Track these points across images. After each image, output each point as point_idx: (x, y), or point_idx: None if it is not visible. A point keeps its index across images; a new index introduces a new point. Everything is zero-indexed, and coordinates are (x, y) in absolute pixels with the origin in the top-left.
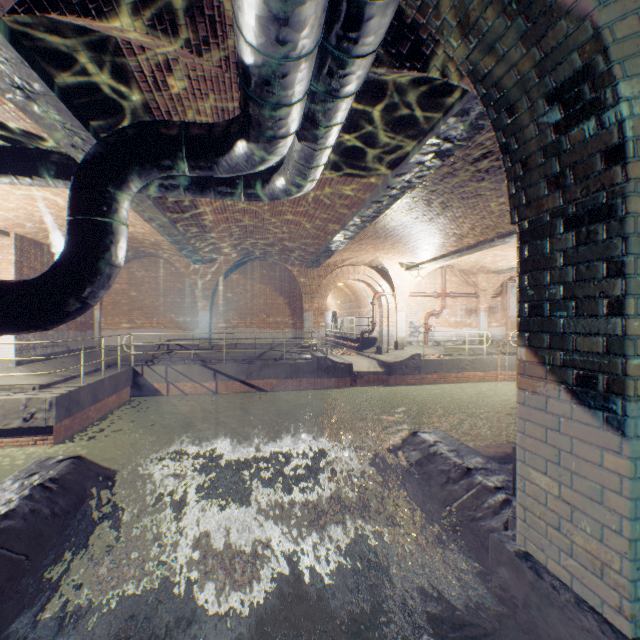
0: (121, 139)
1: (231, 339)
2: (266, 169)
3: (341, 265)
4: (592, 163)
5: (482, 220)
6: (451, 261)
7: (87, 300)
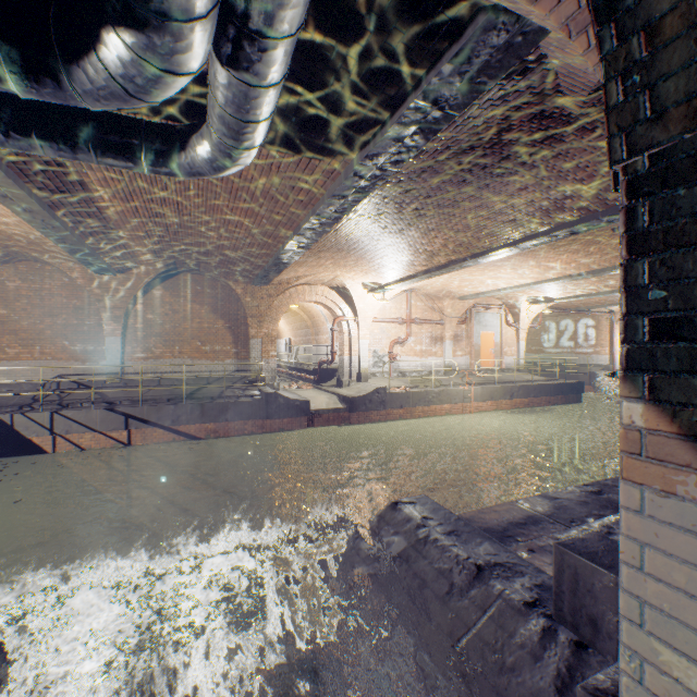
0: None
1: (153, 373)
2: (182, 127)
3: (296, 284)
4: None
5: (456, 235)
6: (418, 284)
7: None
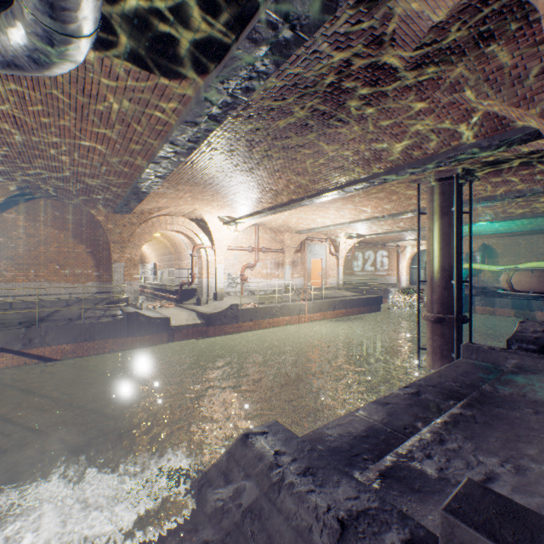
0: None
1: (3, 296)
2: None
3: (158, 214)
4: None
5: (297, 177)
6: (264, 219)
7: None
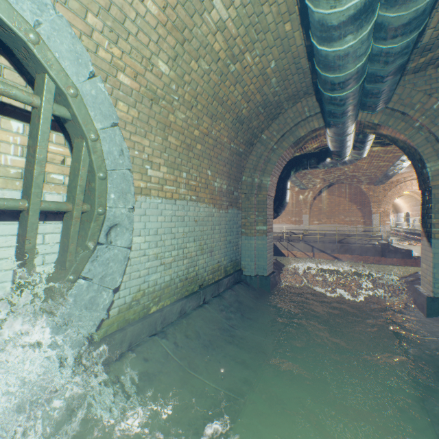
0: (289, 164)
1: (321, 230)
2: None
3: (404, 180)
4: (426, 180)
5: None
6: None
7: (278, 213)
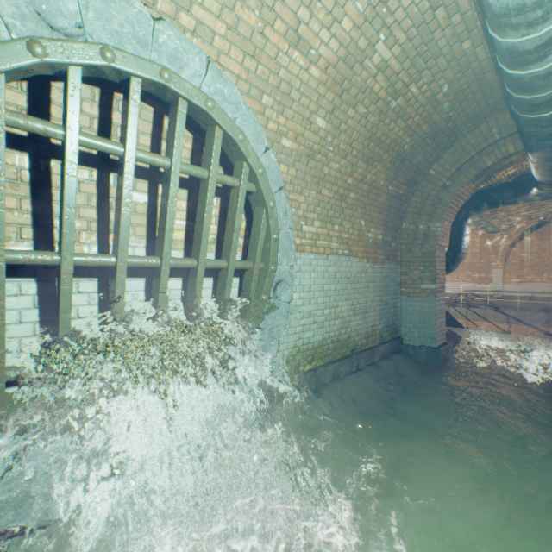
0: (468, 202)
1: (524, 292)
2: None
3: None
4: None
5: None
6: None
7: (452, 268)
